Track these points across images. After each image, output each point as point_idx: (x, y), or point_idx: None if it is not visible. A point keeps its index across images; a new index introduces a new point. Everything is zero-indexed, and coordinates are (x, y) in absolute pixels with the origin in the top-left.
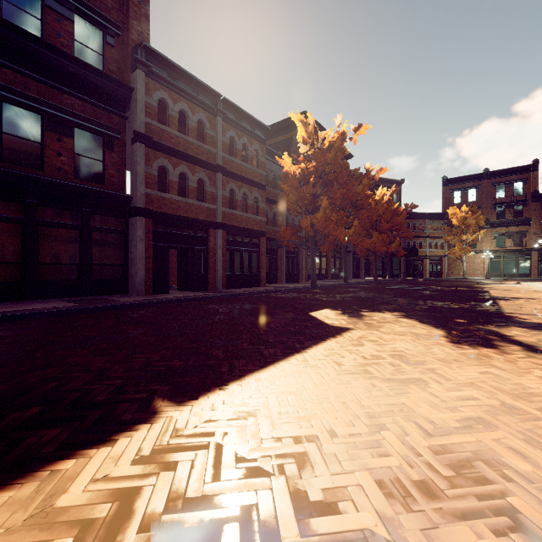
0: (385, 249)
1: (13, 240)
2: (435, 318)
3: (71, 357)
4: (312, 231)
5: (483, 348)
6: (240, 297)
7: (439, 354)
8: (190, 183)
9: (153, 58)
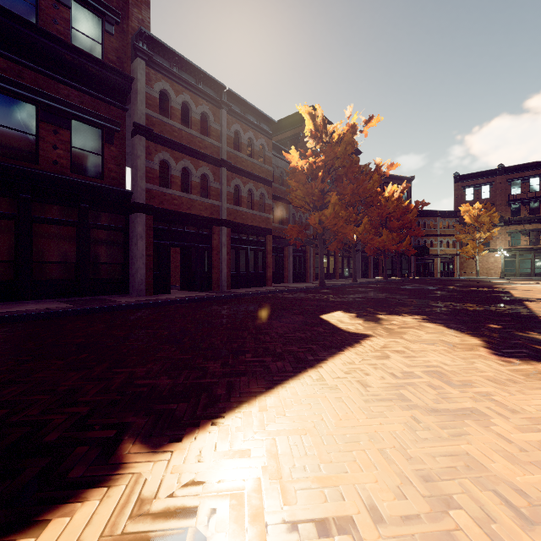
0: (396, 247)
1: (5, 237)
2: (464, 323)
3: (40, 372)
4: (321, 229)
5: (537, 363)
6: (245, 298)
7: (487, 371)
8: (194, 178)
9: (154, 46)
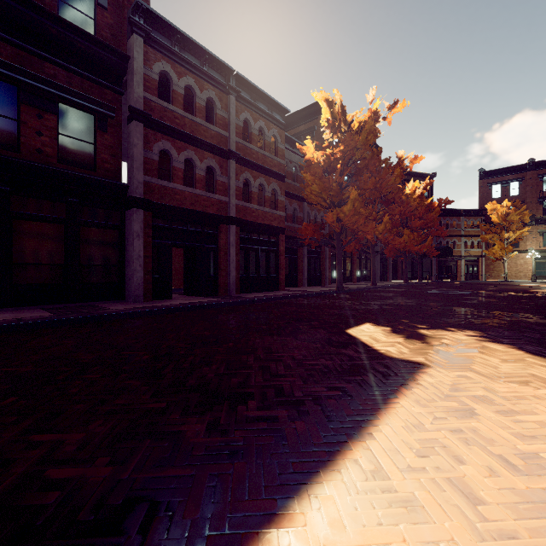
0: (418, 248)
1: None
2: (540, 343)
3: None
4: (339, 227)
5: None
6: (254, 304)
7: None
8: (198, 171)
9: (153, 22)
